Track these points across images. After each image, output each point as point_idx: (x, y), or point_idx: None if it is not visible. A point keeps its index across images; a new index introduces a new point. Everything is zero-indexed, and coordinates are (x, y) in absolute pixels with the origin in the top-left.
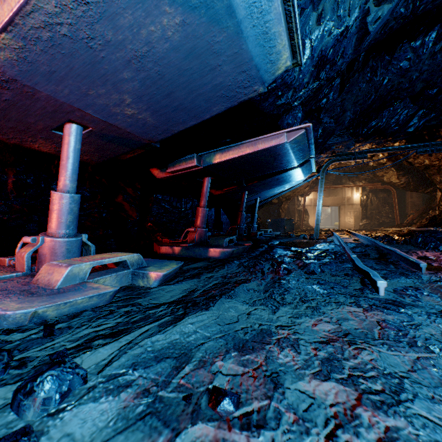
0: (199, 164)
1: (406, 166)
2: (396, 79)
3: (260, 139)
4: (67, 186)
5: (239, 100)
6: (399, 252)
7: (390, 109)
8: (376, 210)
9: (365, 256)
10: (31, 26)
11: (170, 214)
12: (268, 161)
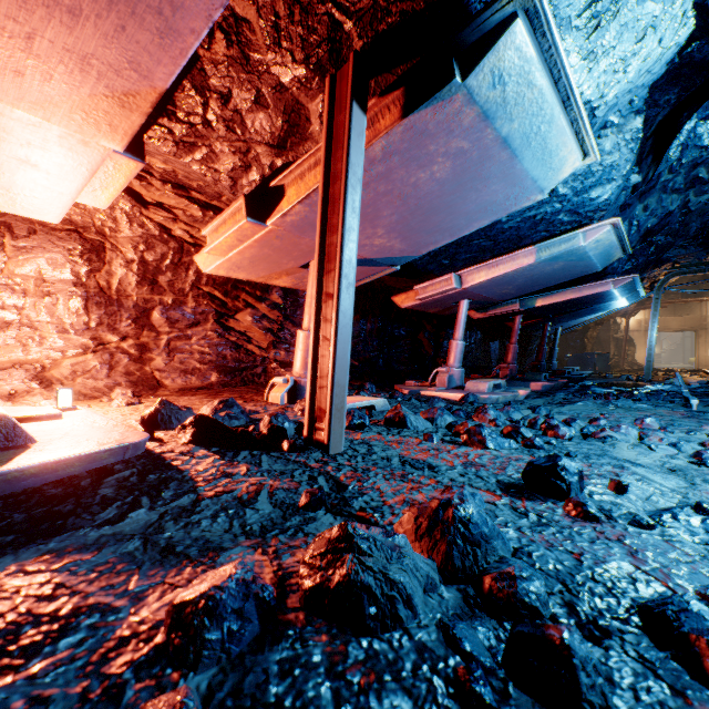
0: (520, 307)
1: None
2: None
3: (584, 286)
4: (460, 337)
5: (579, 276)
6: None
7: None
8: None
9: (707, 396)
10: (497, 277)
11: None
12: (589, 300)
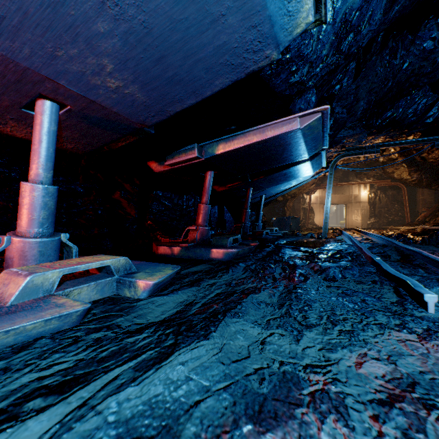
0: (201, 156)
1: (418, 161)
2: (417, 62)
3: (268, 125)
4: (39, 176)
5: (247, 70)
6: (426, 254)
7: (407, 98)
8: (384, 208)
9: (385, 258)
10: None
11: (171, 212)
12: (277, 152)
